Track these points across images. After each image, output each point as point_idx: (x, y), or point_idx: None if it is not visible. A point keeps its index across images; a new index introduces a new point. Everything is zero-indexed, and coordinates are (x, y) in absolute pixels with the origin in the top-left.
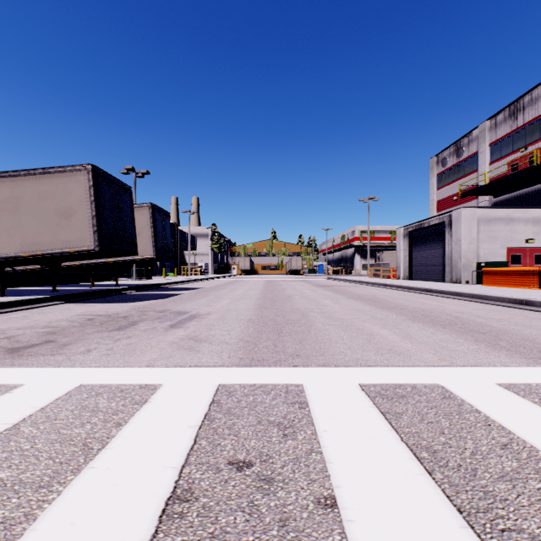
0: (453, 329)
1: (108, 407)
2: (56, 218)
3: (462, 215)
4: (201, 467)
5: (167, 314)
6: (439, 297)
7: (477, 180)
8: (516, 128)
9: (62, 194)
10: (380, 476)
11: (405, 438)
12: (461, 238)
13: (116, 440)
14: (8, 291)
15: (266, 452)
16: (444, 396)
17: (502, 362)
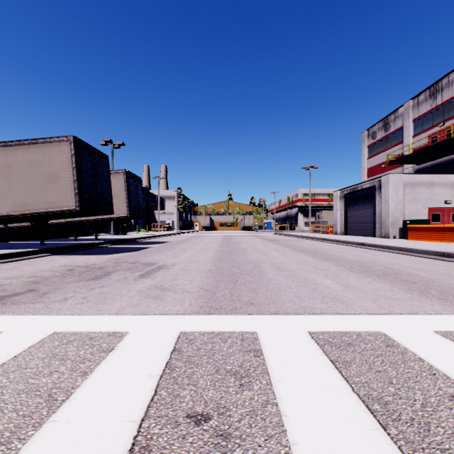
0: (387, 278)
1: (77, 355)
2: (42, 182)
3: (390, 180)
4: (160, 421)
5: (138, 265)
6: (372, 250)
7: (402, 150)
8: (435, 106)
9: (48, 162)
10: (336, 431)
11: (356, 388)
12: (389, 200)
13: (80, 391)
14: (3, 244)
15: (224, 404)
16: (387, 344)
17: (435, 310)
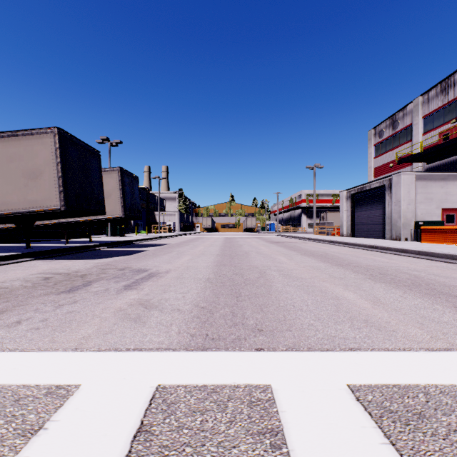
0: (421, 291)
1: None
2: (23, 179)
3: (402, 178)
4: None
5: (127, 272)
6: (386, 254)
7: (411, 149)
8: (447, 102)
9: (30, 156)
10: None
11: None
12: (400, 200)
13: None
14: None
15: None
16: None
17: None
